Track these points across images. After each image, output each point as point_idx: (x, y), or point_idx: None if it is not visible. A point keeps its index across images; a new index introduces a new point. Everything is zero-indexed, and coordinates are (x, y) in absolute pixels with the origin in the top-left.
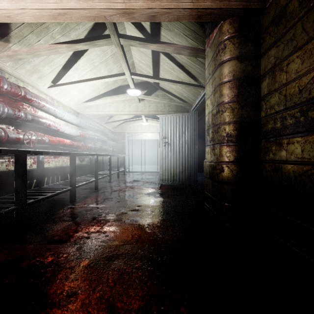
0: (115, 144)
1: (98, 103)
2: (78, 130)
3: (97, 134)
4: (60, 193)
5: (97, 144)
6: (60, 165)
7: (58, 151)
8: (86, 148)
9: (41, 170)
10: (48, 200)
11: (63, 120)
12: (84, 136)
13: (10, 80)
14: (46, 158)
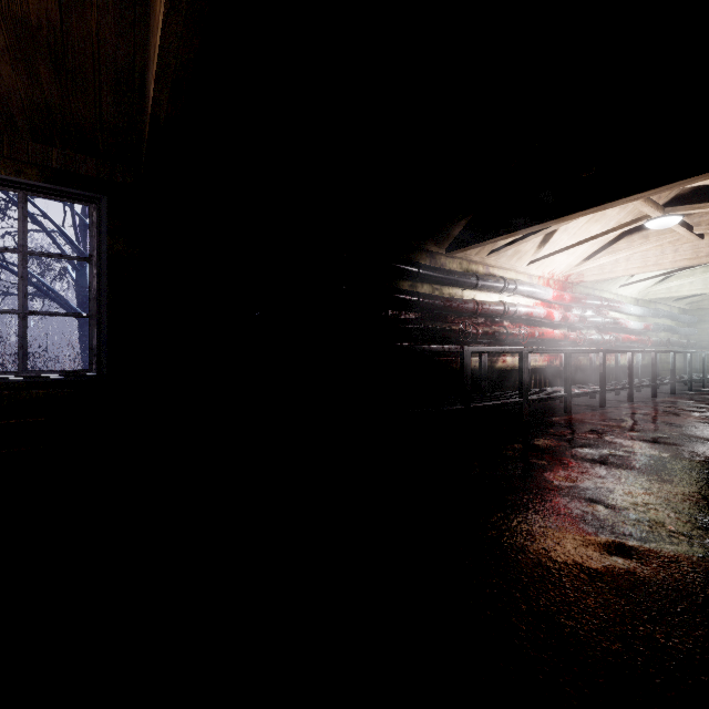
0: (692, 332)
1: (672, 285)
2: (638, 321)
3: (659, 321)
4: (647, 385)
5: (660, 335)
6: (622, 363)
7: (646, 350)
8: (649, 343)
9: (618, 366)
10: (624, 395)
11: (625, 314)
12: (647, 328)
13: (596, 294)
14: (613, 355)
